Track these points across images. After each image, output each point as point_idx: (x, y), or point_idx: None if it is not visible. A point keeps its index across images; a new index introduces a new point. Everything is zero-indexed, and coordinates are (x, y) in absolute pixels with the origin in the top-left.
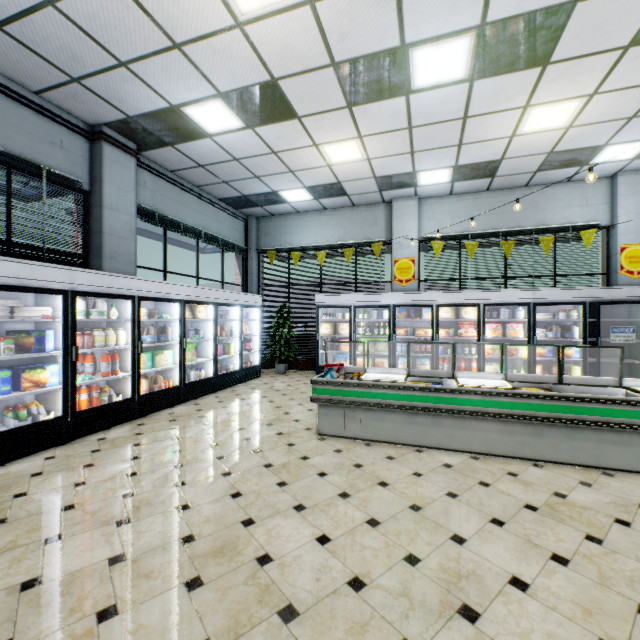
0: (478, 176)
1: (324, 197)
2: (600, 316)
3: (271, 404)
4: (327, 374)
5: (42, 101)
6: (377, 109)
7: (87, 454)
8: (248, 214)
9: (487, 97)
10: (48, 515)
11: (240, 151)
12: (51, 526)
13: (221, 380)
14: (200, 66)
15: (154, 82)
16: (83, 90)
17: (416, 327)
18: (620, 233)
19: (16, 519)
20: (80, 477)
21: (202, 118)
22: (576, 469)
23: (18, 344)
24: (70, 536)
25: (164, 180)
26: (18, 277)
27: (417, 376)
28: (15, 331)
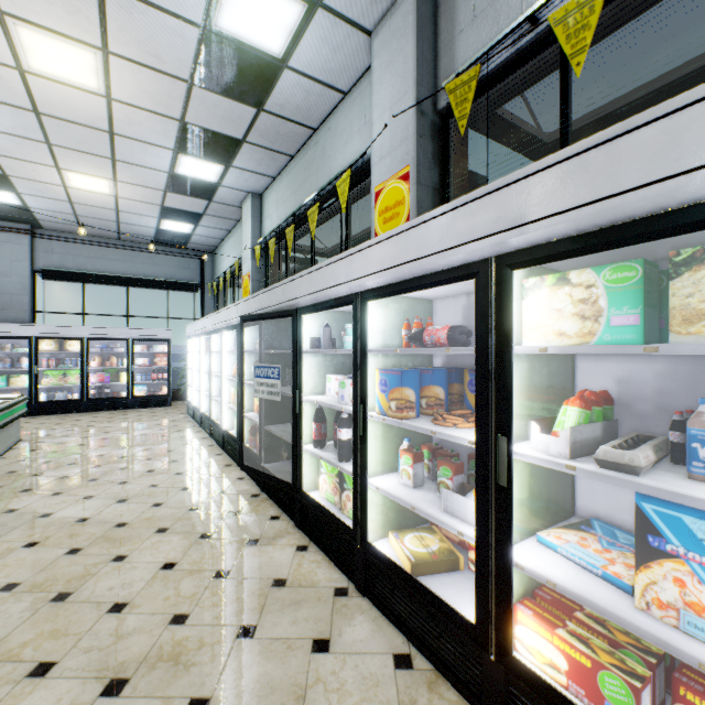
0: (228, 148)
1: (196, 221)
2: None
3: (47, 425)
4: None
5: None
6: (0, 145)
7: None
8: (202, 251)
9: None
10: None
11: (61, 209)
12: None
13: (97, 403)
14: None
15: None
16: None
17: None
18: (375, 162)
19: None
20: None
21: None
22: None
23: None
24: None
25: (77, 243)
26: None
27: None
28: None
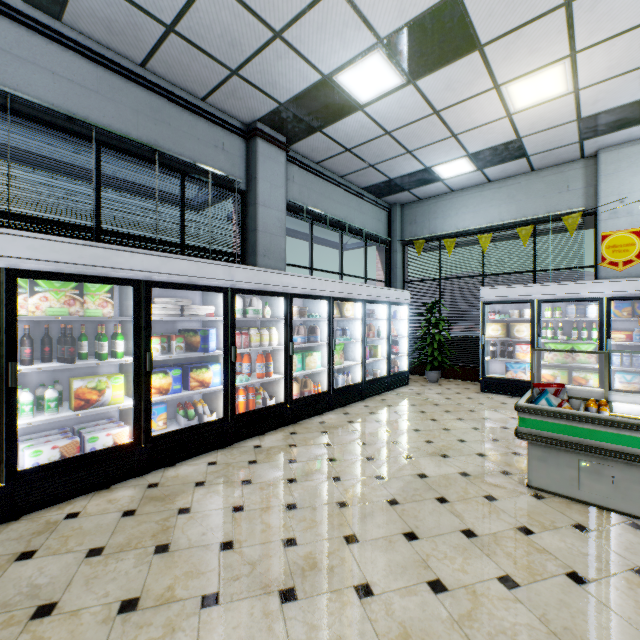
0: None
1: (491, 165)
2: None
3: (435, 424)
4: (540, 398)
5: (207, 107)
6: None
7: (244, 465)
8: (391, 202)
9: None
10: (206, 552)
11: (393, 120)
12: (208, 573)
13: (368, 386)
14: (360, 6)
15: (307, 49)
16: (240, 83)
17: None
18: None
19: (177, 549)
20: (238, 498)
21: (355, 84)
22: None
23: (187, 342)
24: (227, 601)
25: (310, 173)
26: (186, 275)
27: None
28: (185, 330)
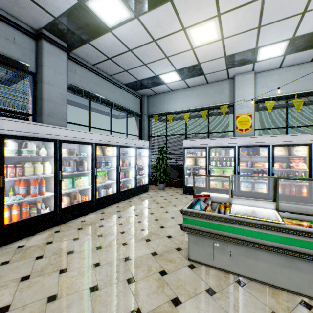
0: (308, 47)
1: (188, 77)
2: None
3: (151, 216)
4: (195, 204)
5: None
6: None
7: None
8: (142, 94)
9: None
10: None
11: (131, 42)
12: None
13: (122, 194)
14: None
15: None
16: None
17: (253, 161)
18: None
19: None
20: None
21: (102, 12)
22: None
23: None
24: None
25: (88, 70)
26: None
27: (287, 212)
28: None
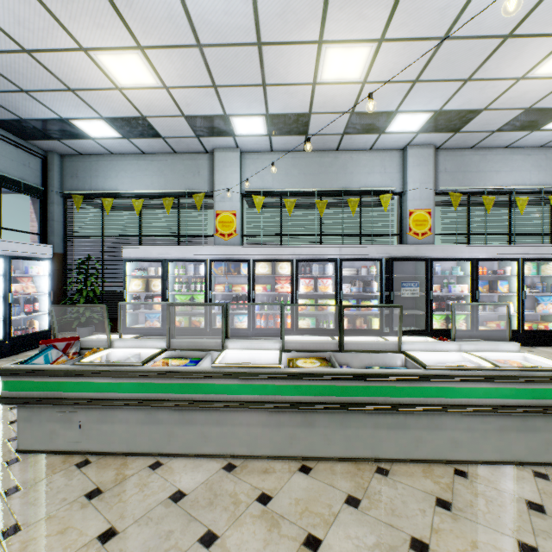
0: (293, 131)
1: (135, 136)
2: (394, 272)
3: None
4: (39, 356)
5: None
6: (144, 1)
7: None
8: (47, 149)
9: (277, 15)
10: None
11: None
12: None
13: None
14: None
15: None
16: None
17: (237, 283)
18: (409, 199)
19: None
20: None
21: None
22: (349, 468)
23: None
24: None
25: None
26: None
27: (179, 349)
28: None
